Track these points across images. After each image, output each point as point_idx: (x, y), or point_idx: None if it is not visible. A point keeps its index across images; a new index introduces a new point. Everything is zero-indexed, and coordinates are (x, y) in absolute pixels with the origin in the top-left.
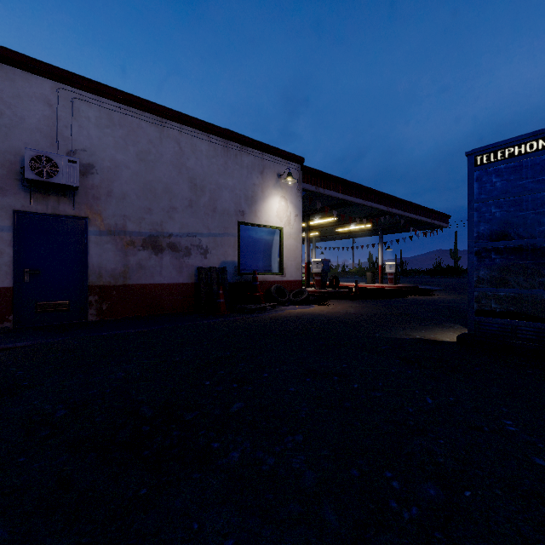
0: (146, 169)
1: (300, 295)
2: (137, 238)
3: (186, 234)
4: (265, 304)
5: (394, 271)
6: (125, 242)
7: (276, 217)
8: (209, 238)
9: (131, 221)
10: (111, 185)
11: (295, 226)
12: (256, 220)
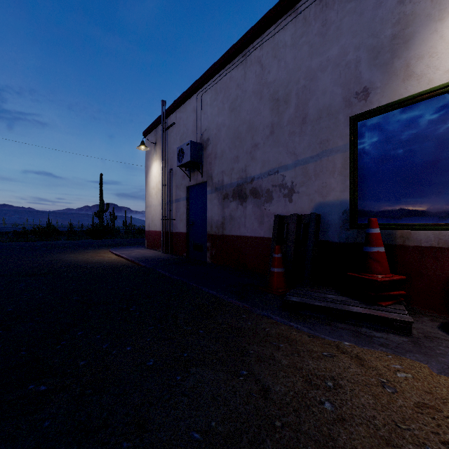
0: (235, 117)
1: None
2: (229, 190)
3: (268, 173)
4: (370, 307)
5: None
6: (223, 195)
7: None
8: (295, 169)
9: (226, 175)
10: (217, 148)
11: None
12: (410, 86)
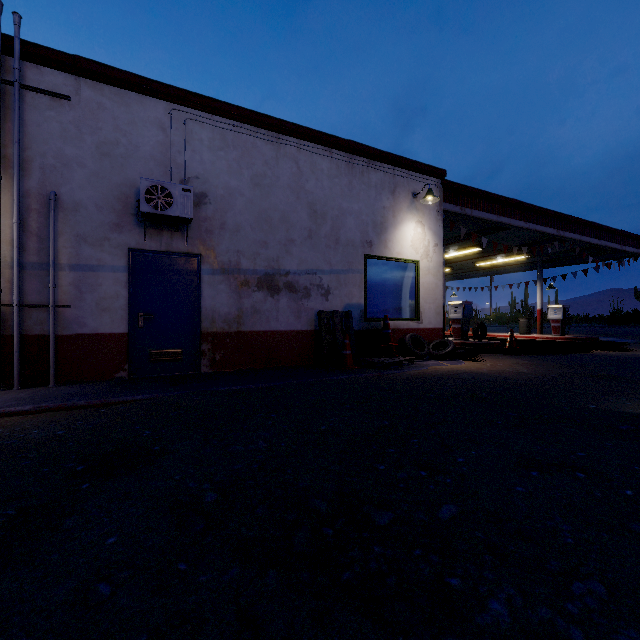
0: (261, 195)
1: (440, 348)
2: (252, 277)
3: (305, 271)
4: (400, 358)
5: (561, 317)
6: (239, 282)
7: (410, 248)
8: (330, 275)
9: (245, 258)
10: (225, 216)
11: (434, 258)
12: (386, 252)
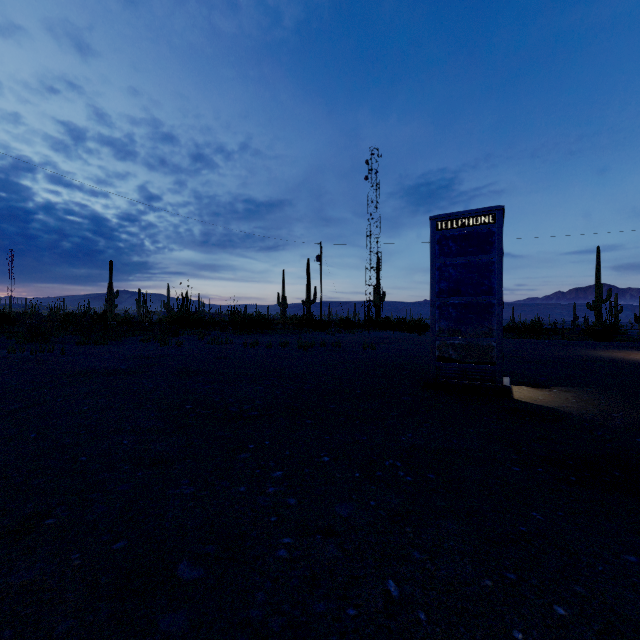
0: None
1: None
2: None
3: None
4: None
5: None
6: None
7: None
8: None
9: None
10: None
11: None
12: None
